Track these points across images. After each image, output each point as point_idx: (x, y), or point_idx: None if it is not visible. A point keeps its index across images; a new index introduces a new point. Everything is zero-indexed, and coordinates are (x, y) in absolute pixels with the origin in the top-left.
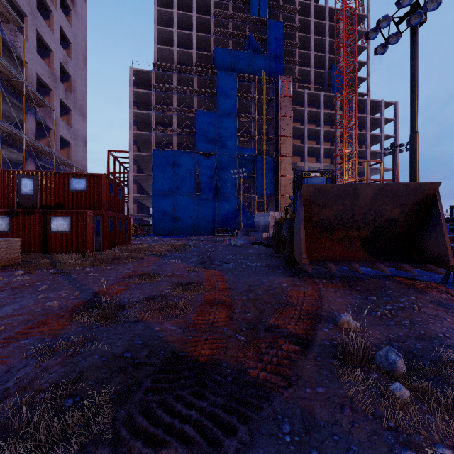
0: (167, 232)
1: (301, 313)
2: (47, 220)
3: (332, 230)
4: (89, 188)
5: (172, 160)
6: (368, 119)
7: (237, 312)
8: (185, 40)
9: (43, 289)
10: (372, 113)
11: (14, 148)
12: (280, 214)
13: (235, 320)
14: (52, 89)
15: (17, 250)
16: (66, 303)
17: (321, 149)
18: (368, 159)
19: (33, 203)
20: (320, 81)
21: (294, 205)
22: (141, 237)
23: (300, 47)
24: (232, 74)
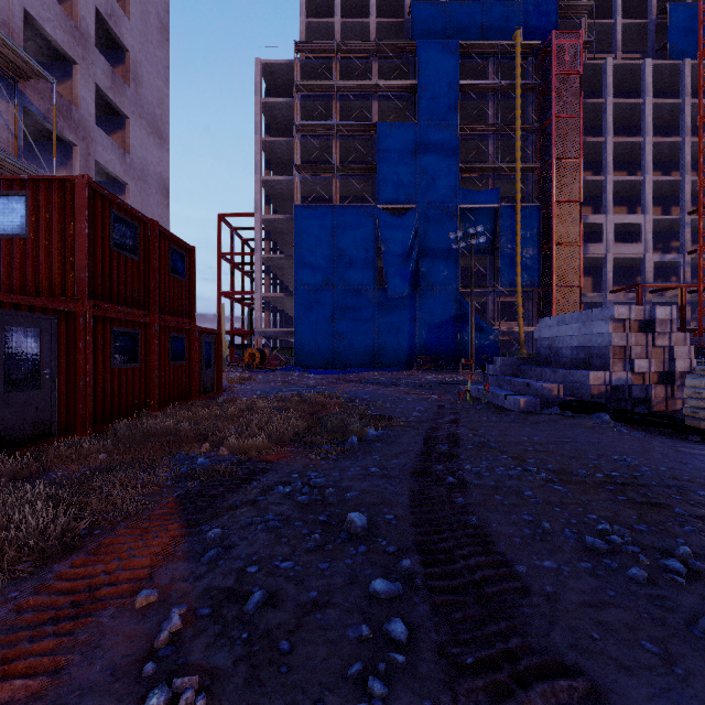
0: (322, 362)
1: None
2: None
3: None
4: (37, 226)
5: (330, 225)
6: None
7: None
8: (355, 4)
9: None
10: None
11: None
12: (647, 313)
13: None
14: (75, 59)
15: None
16: None
17: (646, 183)
18: None
19: None
20: (632, 49)
21: None
22: (269, 374)
23: None
24: (448, 43)
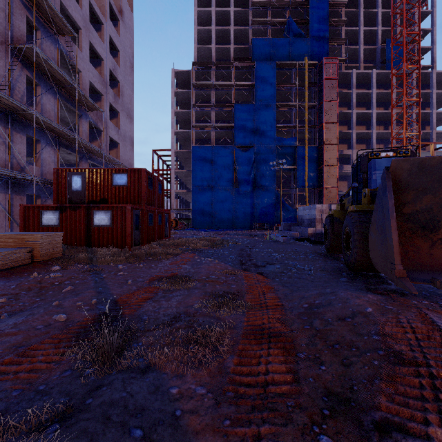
0: (206, 226)
1: (437, 388)
2: (90, 214)
3: (433, 227)
4: (130, 183)
5: (210, 155)
6: (434, 95)
7: (303, 359)
8: (223, 36)
9: (67, 290)
10: (439, 87)
11: (70, 149)
12: (329, 207)
13: (303, 382)
14: (103, 94)
15: (59, 244)
16: (75, 317)
17: (373, 134)
18: (434, 142)
19: (82, 198)
20: (370, 59)
21: (356, 194)
22: (181, 231)
23: (346, 25)
24: (271, 62)
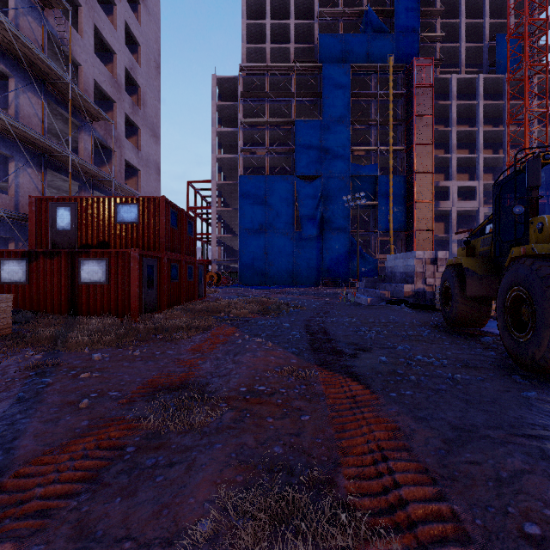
0: (258, 281)
1: None
2: (75, 265)
3: None
4: (142, 218)
5: (263, 188)
6: None
7: None
8: (280, 33)
9: None
10: None
11: (64, 174)
12: (434, 254)
13: None
14: (115, 100)
15: (5, 313)
16: None
17: (479, 159)
18: None
19: (71, 241)
20: (474, 62)
21: (515, 227)
22: (224, 289)
23: (442, 18)
24: (343, 65)
